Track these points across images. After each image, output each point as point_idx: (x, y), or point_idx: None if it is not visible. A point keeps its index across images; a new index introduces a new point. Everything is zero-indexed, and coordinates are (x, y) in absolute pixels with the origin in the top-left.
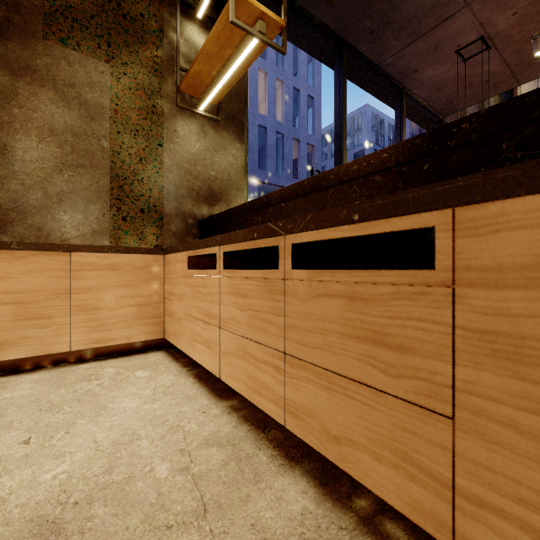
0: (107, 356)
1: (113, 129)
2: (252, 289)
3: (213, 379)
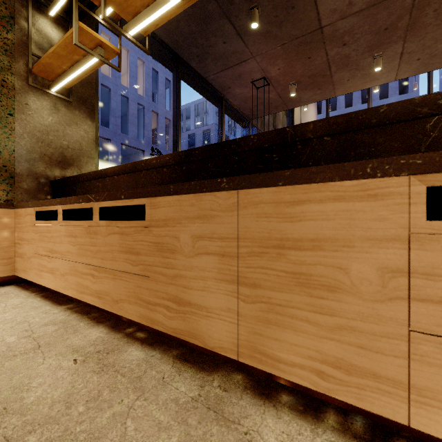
0: None
1: None
2: (80, 232)
3: (57, 296)
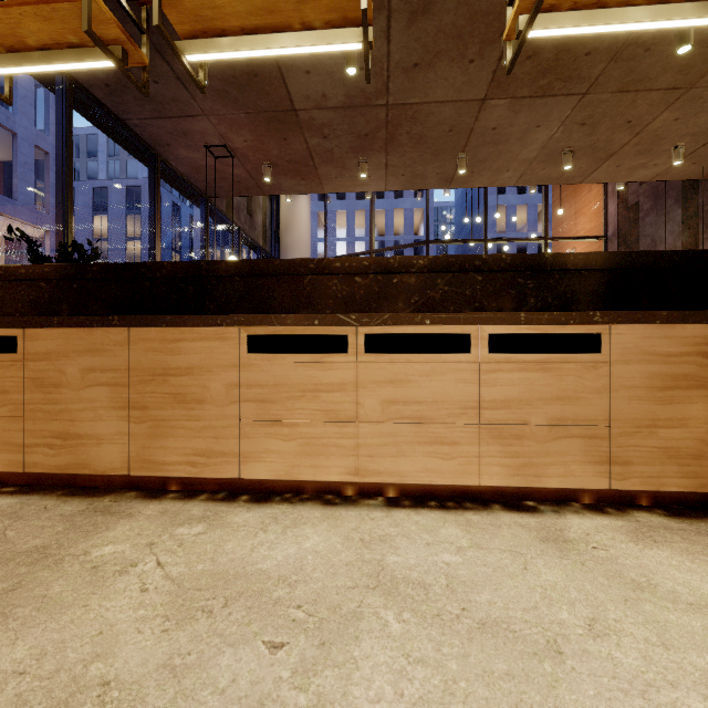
0: None
1: None
2: None
3: None
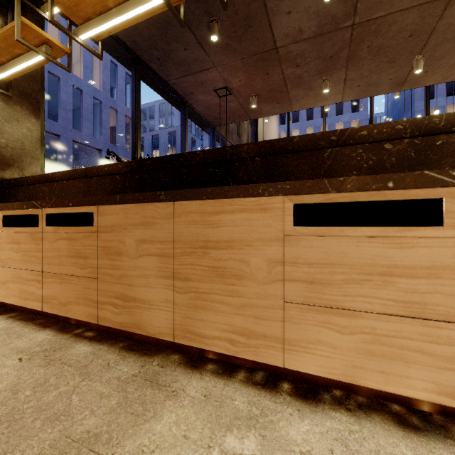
0: None
1: None
2: (24, 239)
3: None
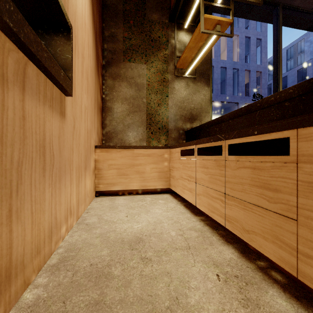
0: (147, 193)
1: (147, 93)
2: (210, 165)
3: (193, 207)
